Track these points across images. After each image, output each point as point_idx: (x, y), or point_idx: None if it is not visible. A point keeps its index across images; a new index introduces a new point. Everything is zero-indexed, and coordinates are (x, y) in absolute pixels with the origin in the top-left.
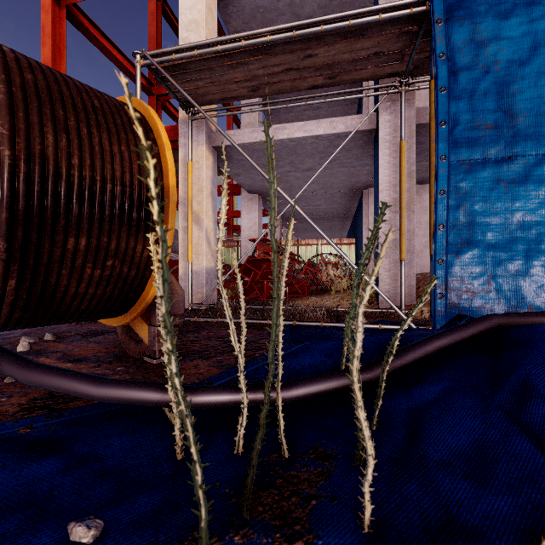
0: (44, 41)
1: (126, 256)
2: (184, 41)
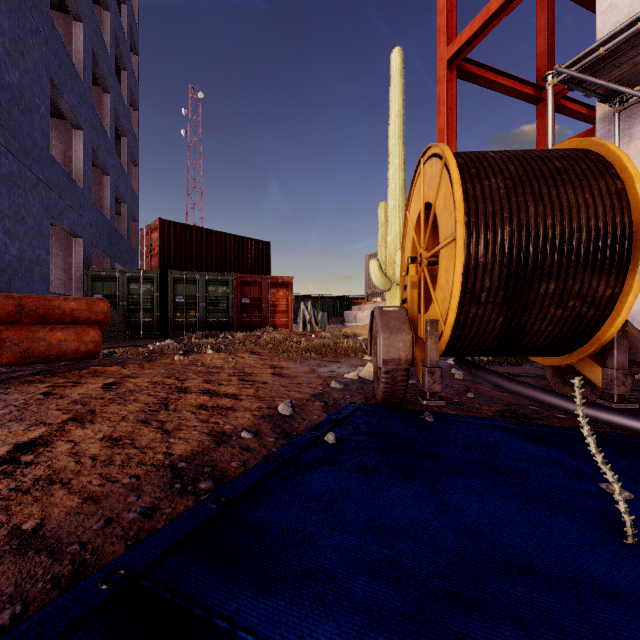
0: (439, 111)
1: (586, 297)
2: (604, 13)
